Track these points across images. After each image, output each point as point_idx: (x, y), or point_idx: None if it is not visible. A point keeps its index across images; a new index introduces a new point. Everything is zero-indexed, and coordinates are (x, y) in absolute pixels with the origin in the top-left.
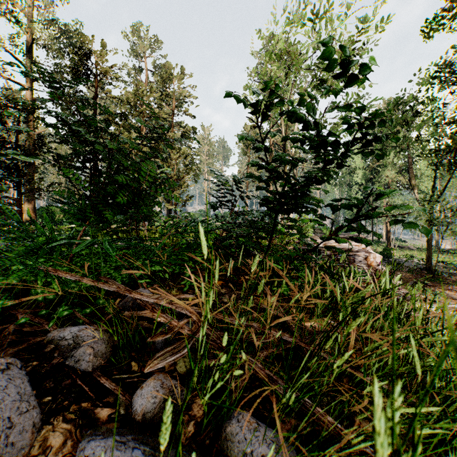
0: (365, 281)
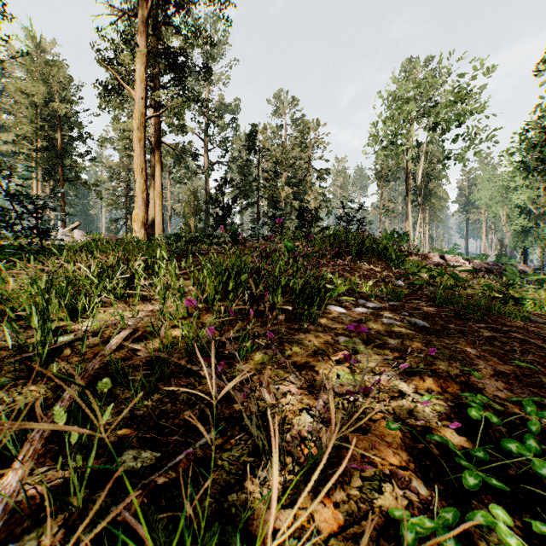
0: None
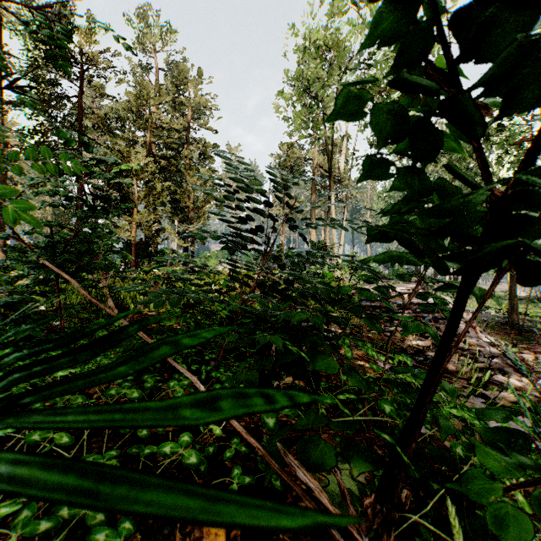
0: (536, 397)
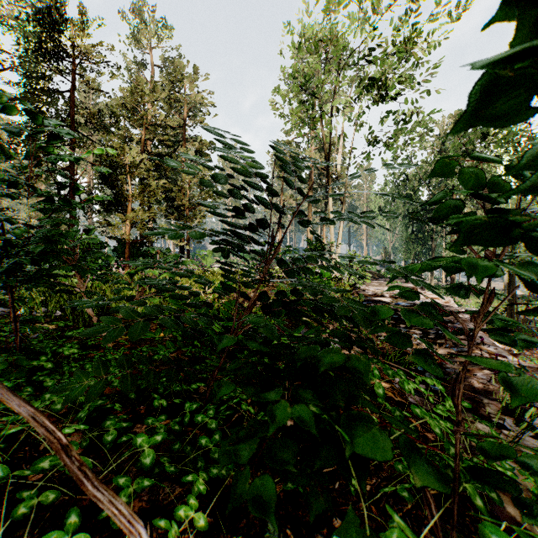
0: None
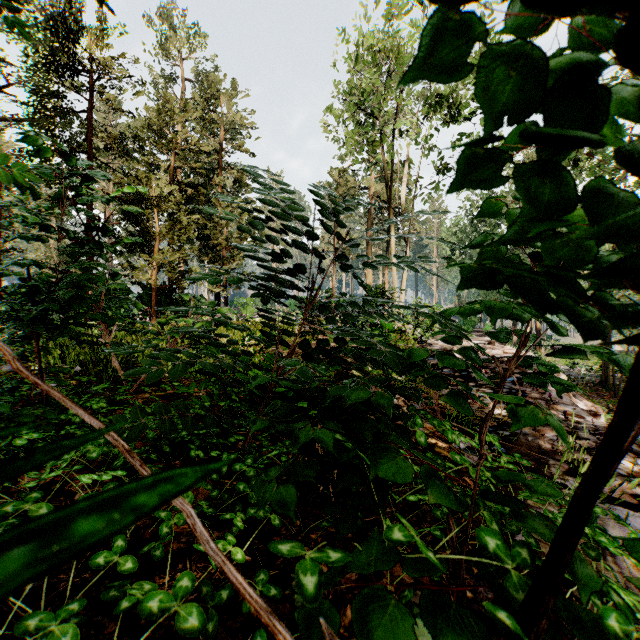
0: None
